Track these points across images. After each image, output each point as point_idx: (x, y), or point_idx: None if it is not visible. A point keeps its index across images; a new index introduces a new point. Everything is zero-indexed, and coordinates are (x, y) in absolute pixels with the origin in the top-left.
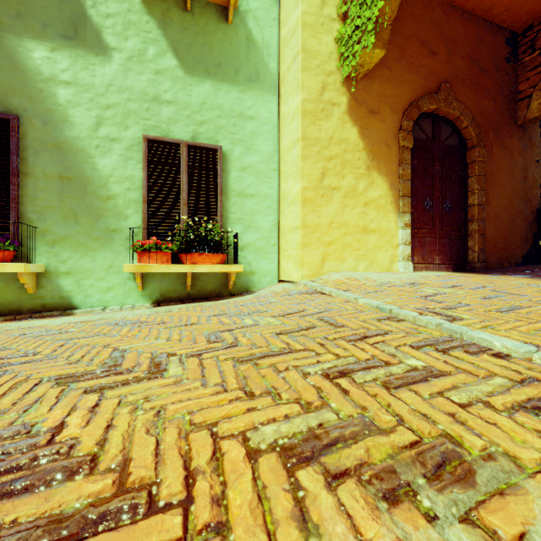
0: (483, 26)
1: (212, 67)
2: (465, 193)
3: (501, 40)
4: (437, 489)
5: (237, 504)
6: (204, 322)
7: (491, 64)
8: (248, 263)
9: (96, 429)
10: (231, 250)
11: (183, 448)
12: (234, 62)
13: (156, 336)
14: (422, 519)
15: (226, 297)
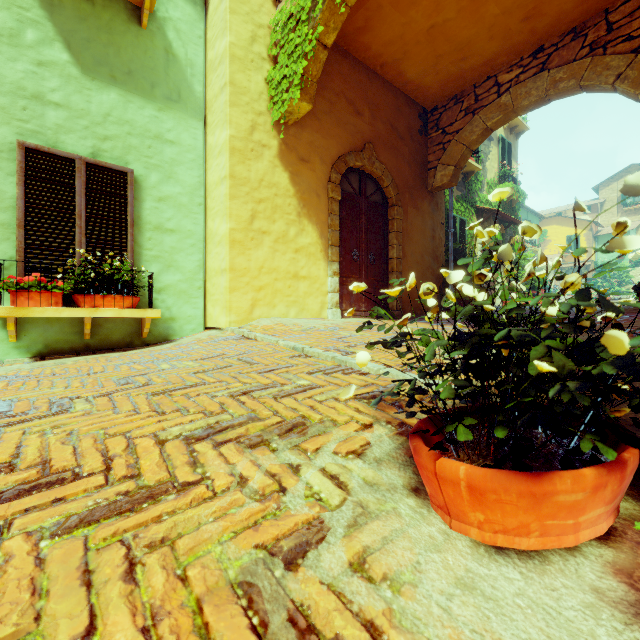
0: (401, 98)
1: (120, 73)
2: (387, 247)
3: (415, 114)
4: (283, 439)
5: (147, 465)
6: (111, 370)
7: (407, 133)
8: (168, 308)
9: (6, 450)
10: (145, 292)
11: (100, 447)
12: (150, 74)
13: (50, 386)
14: (269, 452)
15: (140, 347)
